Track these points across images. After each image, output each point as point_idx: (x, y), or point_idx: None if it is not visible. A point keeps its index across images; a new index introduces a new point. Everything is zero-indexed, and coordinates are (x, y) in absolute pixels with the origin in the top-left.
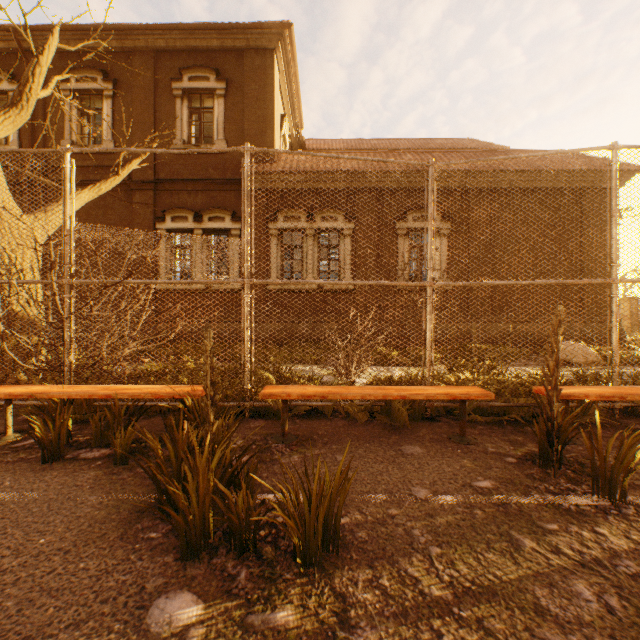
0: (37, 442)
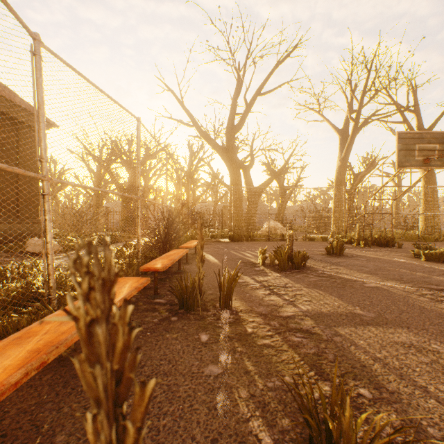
0: None
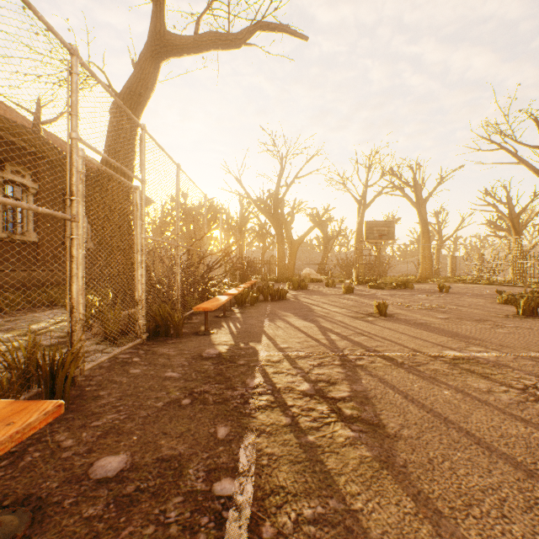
0: (254, 300)
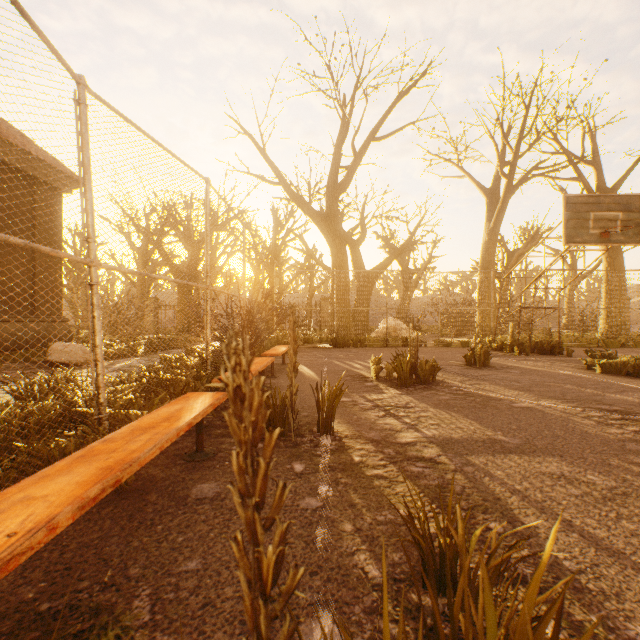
0: None
